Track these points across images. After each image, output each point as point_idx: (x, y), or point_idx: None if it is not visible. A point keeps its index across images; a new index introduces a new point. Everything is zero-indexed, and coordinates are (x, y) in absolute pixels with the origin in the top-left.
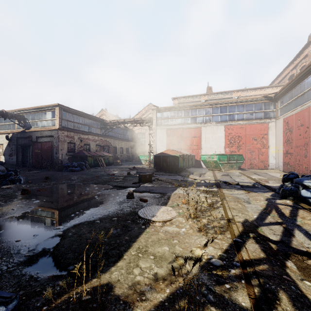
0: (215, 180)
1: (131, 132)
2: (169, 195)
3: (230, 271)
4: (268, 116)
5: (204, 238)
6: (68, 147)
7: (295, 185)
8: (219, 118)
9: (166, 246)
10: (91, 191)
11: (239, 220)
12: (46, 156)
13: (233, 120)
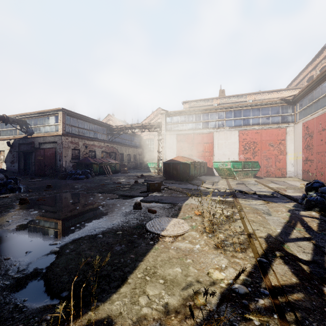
0: (230, 189)
1: (139, 138)
2: (180, 205)
3: (258, 301)
4: (286, 121)
5: (223, 257)
6: (72, 154)
7: (321, 195)
8: (233, 123)
9: (179, 267)
10: (94, 201)
11: (261, 235)
12: (49, 163)
13: (248, 125)
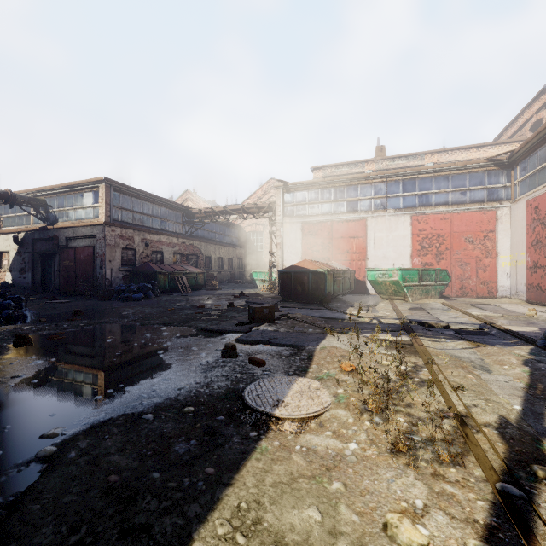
0: (401, 319)
1: (238, 230)
2: (311, 350)
3: None
4: (496, 197)
5: (413, 479)
6: (122, 257)
7: None
8: (401, 202)
9: (314, 507)
10: (152, 340)
11: (487, 421)
12: (84, 273)
13: (429, 206)
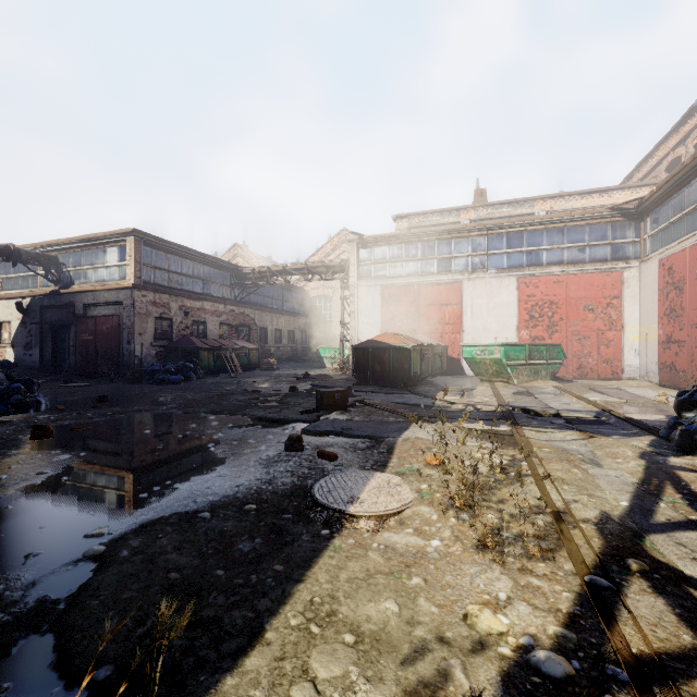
0: (502, 405)
1: (300, 295)
2: (392, 442)
3: None
4: (622, 255)
5: (499, 573)
6: (156, 329)
7: None
8: (504, 261)
9: (392, 599)
10: (199, 432)
11: (586, 517)
12: (107, 349)
13: (539, 265)
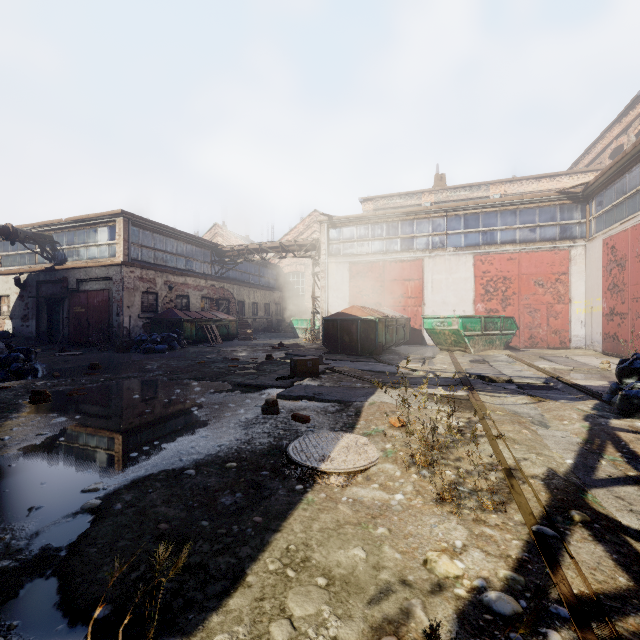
0: (459, 372)
1: (275, 271)
2: (359, 406)
3: (546, 636)
4: (569, 235)
5: (455, 524)
6: (143, 303)
7: None
8: (462, 240)
9: (360, 547)
10: (184, 396)
11: (534, 473)
12: (98, 321)
13: (494, 244)
